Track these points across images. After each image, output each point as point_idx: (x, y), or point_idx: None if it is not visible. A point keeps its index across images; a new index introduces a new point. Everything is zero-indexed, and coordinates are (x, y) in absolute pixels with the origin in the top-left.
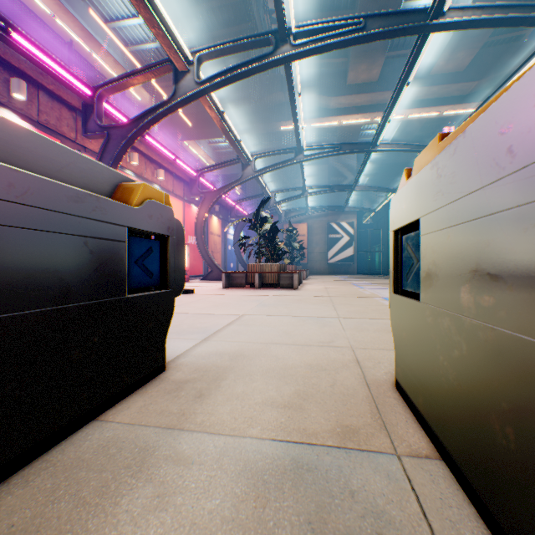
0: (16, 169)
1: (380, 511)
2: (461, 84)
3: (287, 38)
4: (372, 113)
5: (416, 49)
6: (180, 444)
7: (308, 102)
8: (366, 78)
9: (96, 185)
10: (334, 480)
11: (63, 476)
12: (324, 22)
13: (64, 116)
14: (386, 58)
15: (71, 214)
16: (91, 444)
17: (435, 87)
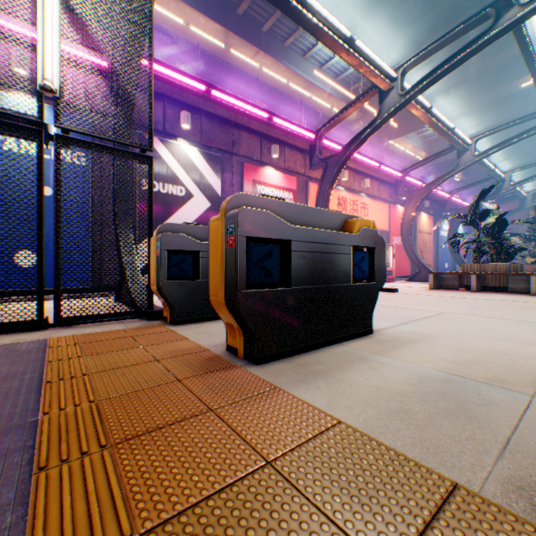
0: (313, 229)
1: (492, 401)
2: None
3: (513, 0)
4: None
5: None
6: (380, 359)
7: None
8: None
9: (335, 224)
10: (469, 388)
11: (330, 354)
12: None
13: (297, 159)
14: None
15: (329, 243)
16: (338, 349)
17: None
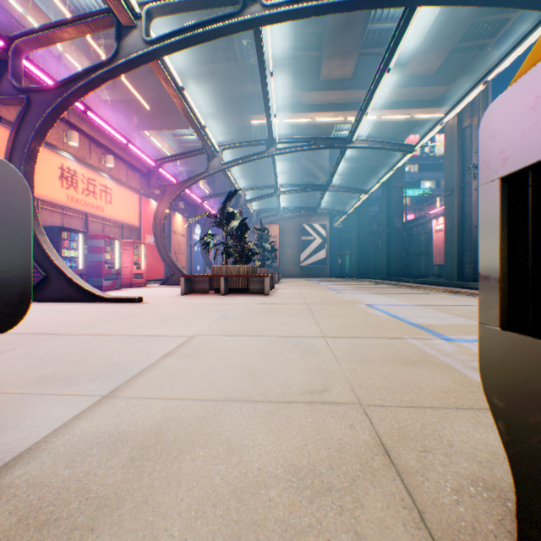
0: None
1: None
2: (431, 87)
3: None
4: (345, 111)
5: (401, 27)
6: None
7: (280, 95)
8: (340, 74)
9: None
10: None
11: None
12: None
13: None
14: (360, 56)
15: None
16: None
17: (407, 89)
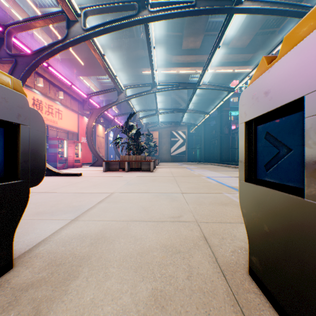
0: None
1: None
2: (244, 54)
3: (146, 6)
4: (196, 67)
5: (225, 24)
6: None
7: (159, 57)
8: (193, 46)
9: None
10: None
11: None
12: None
13: None
14: (204, 36)
15: None
16: None
17: (231, 55)
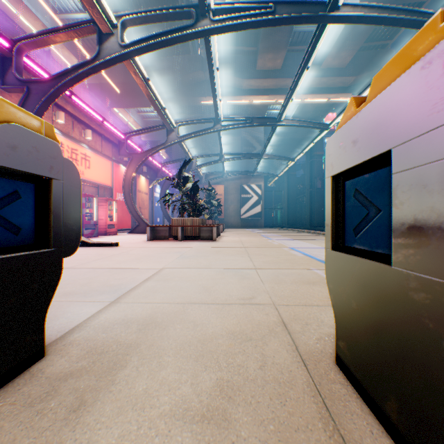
0: None
1: None
2: (343, 77)
3: (207, 14)
4: (276, 95)
5: (316, 37)
6: None
7: (224, 82)
8: (272, 66)
9: None
10: None
11: None
12: (240, 3)
13: None
14: (288, 52)
15: None
16: None
17: (325, 78)
